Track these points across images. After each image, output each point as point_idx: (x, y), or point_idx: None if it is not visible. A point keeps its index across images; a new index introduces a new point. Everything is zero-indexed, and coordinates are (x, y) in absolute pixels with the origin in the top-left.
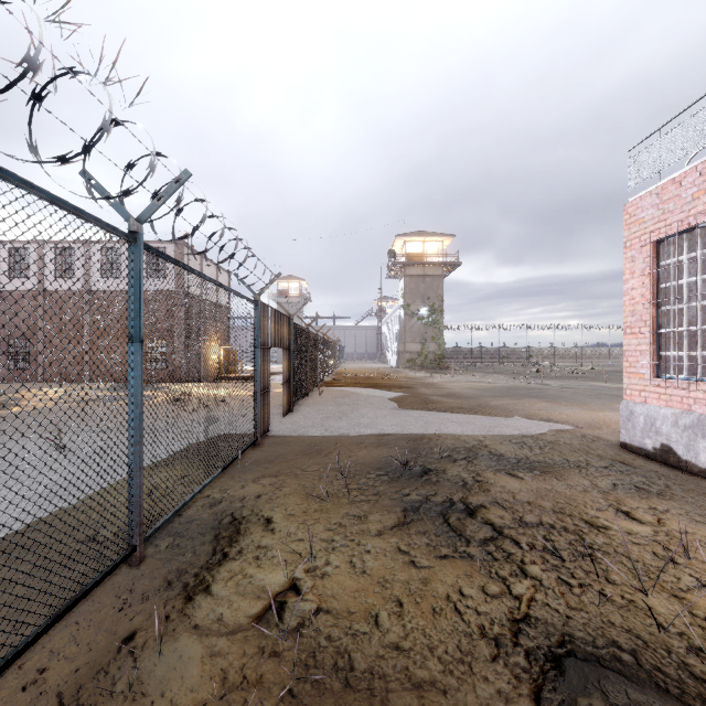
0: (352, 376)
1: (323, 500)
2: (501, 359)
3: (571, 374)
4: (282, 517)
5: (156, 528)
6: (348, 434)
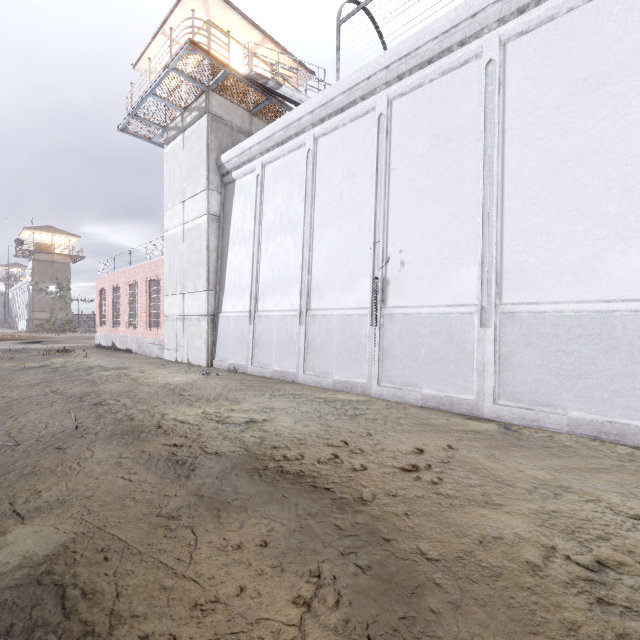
0: None
1: None
2: None
3: None
4: None
5: None
6: None
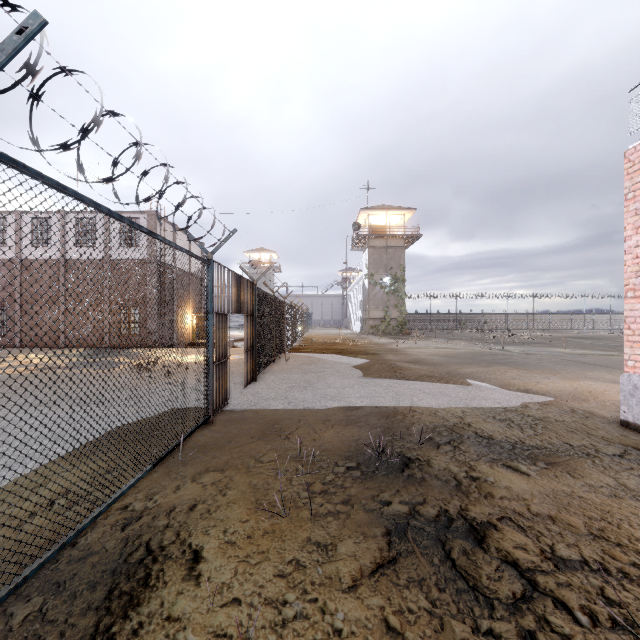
0: (319, 342)
1: (277, 516)
2: (457, 325)
3: (527, 340)
4: (217, 550)
5: (8, 591)
6: (313, 408)
